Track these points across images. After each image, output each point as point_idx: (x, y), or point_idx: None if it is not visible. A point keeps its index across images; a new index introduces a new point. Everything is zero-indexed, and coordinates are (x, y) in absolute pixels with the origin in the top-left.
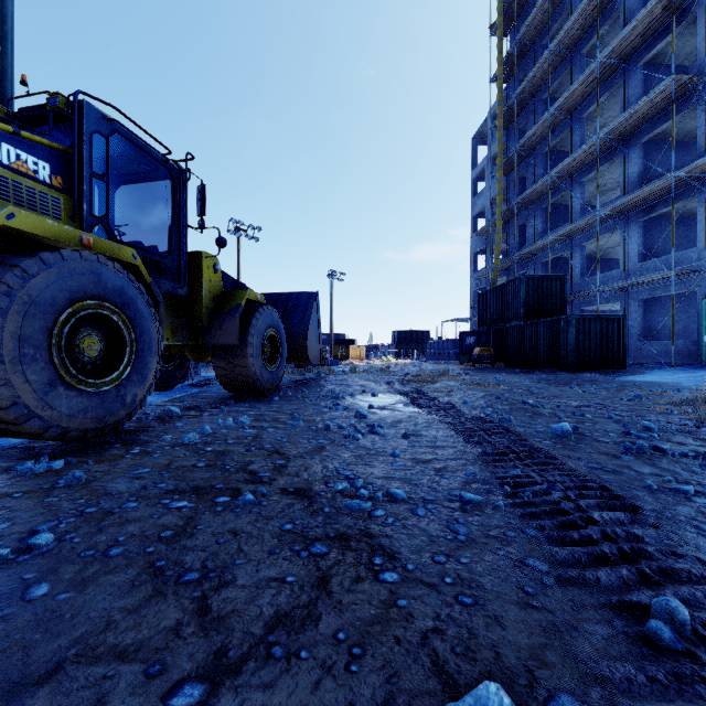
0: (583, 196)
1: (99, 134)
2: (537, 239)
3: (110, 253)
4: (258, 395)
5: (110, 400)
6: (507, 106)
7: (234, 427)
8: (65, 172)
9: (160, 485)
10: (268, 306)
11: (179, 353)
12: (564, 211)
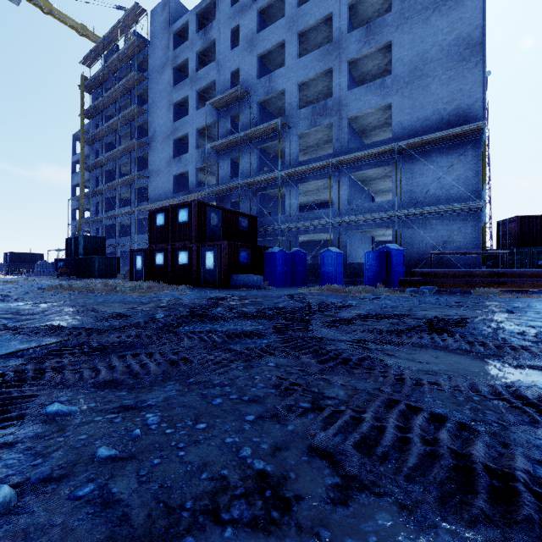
0: (120, 200)
1: None
2: (104, 213)
3: None
4: None
5: None
6: (88, 137)
7: None
8: None
9: None
10: None
11: None
12: None
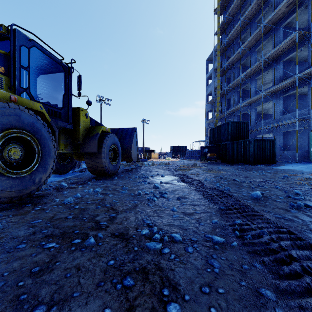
0: (255, 86)
1: (25, 46)
2: (235, 105)
3: (27, 105)
4: (107, 176)
5: (26, 181)
6: (222, 45)
7: (92, 194)
8: (6, 65)
9: (43, 231)
10: (112, 134)
11: (69, 156)
12: (247, 92)
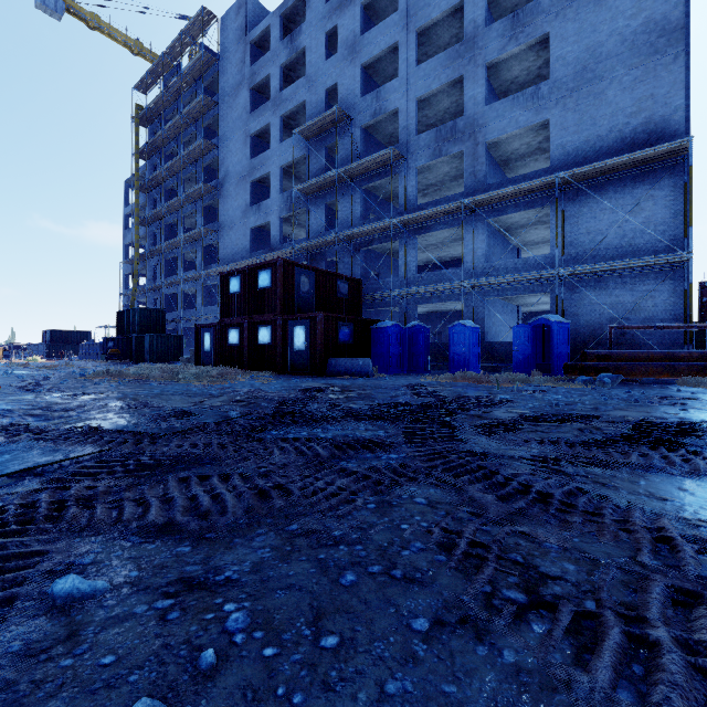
0: (184, 262)
1: None
2: (163, 279)
3: None
4: None
5: None
6: (143, 183)
7: None
8: None
9: None
10: None
11: None
12: None
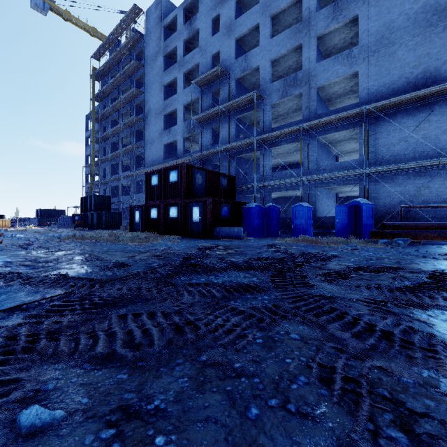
0: (122, 166)
1: None
2: (110, 177)
3: None
4: None
5: None
6: (97, 116)
7: None
8: None
9: None
10: None
11: None
12: None
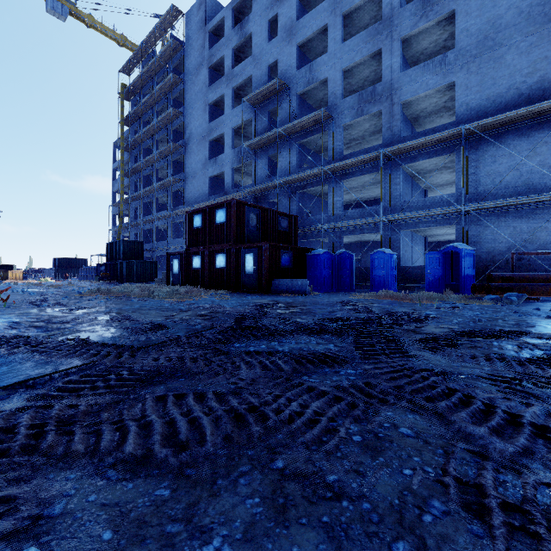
0: (157, 205)
1: None
2: (142, 218)
3: None
4: None
5: None
6: (127, 144)
7: None
8: None
9: None
10: None
11: None
12: None
